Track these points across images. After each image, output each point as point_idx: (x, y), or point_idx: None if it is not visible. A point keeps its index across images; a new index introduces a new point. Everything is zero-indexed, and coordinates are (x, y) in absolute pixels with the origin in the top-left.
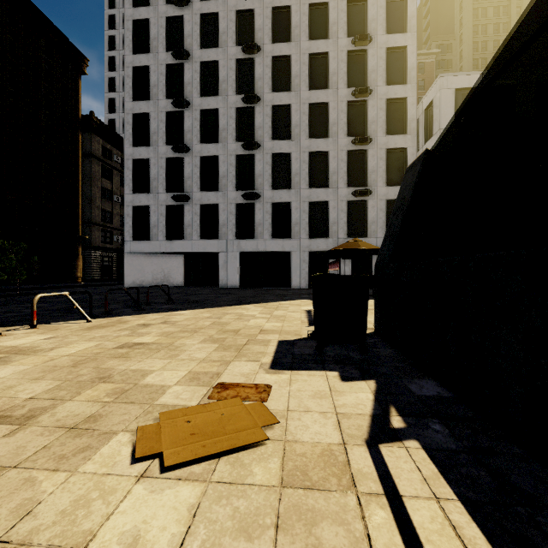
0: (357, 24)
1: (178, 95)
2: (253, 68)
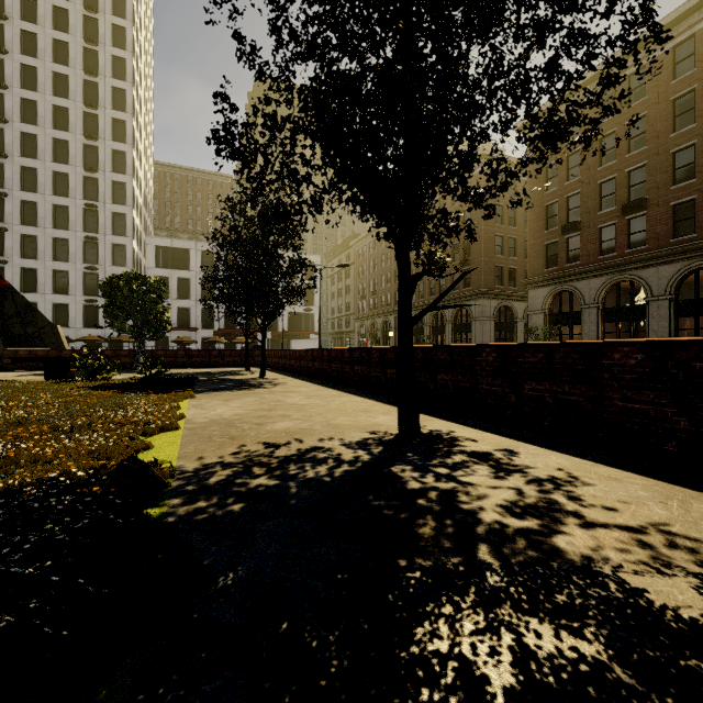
0: (92, 192)
1: None
2: (4, 203)
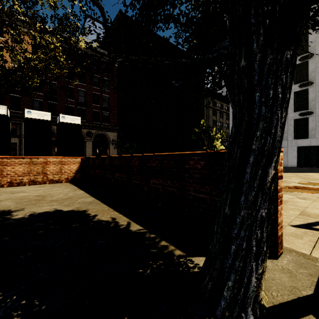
0: None
1: None
2: (306, 37)
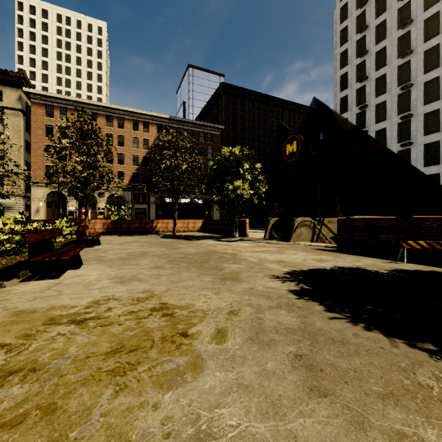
0: None
1: (363, 127)
2: (410, 94)
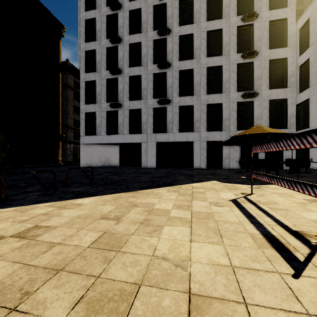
0: None
1: (114, 36)
2: (165, 10)
